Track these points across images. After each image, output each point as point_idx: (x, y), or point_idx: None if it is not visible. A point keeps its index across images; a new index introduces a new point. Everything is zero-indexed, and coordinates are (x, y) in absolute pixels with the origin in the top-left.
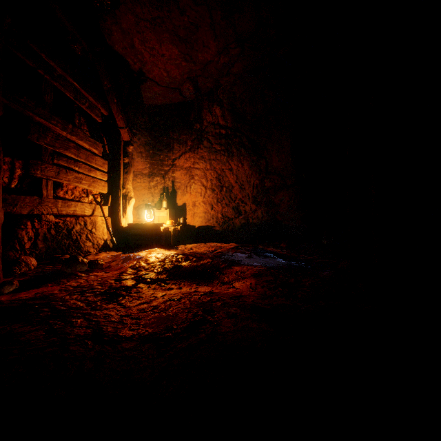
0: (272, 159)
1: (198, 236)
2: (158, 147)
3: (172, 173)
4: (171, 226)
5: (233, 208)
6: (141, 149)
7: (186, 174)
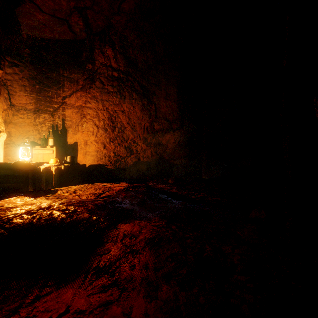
0: (160, 105)
1: (89, 175)
2: (46, 82)
3: (62, 111)
4: (53, 165)
5: (125, 147)
6: (24, 82)
7: (77, 113)
